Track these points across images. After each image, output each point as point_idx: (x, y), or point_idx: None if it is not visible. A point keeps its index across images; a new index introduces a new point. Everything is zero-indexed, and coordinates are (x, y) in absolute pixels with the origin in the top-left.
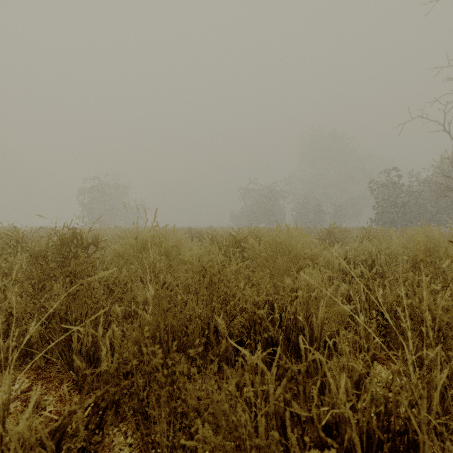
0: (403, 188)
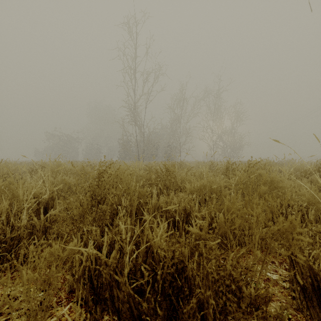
0: (129, 144)
